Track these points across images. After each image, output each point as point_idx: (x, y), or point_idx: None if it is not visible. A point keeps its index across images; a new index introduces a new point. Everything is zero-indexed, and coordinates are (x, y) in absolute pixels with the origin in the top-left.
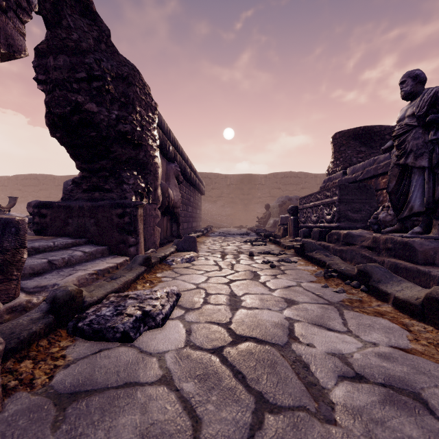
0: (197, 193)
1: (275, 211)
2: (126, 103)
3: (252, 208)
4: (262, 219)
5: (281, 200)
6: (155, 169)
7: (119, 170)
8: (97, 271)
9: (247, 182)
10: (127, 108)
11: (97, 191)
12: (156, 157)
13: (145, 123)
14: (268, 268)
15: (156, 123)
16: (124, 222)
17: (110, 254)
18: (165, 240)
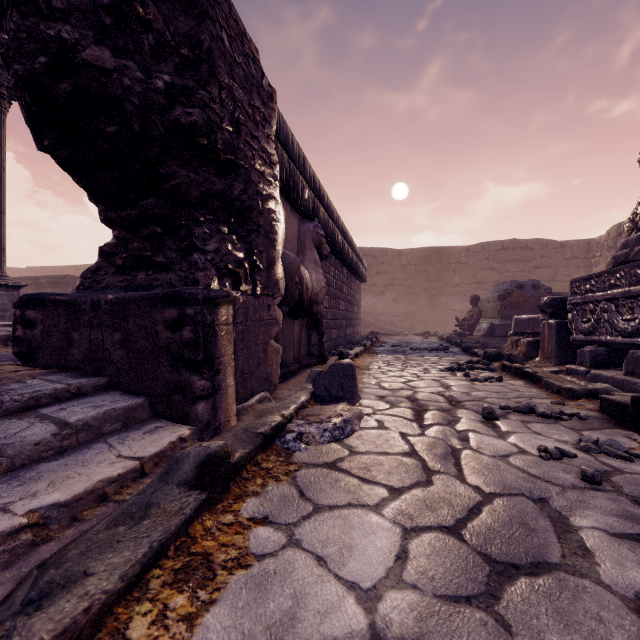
0: (353, 278)
1: (490, 308)
2: (194, 59)
3: (443, 303)
4: (465, 321)
5: (503, 288)
6: (269, 224)
7: (186, 222)
8: (41, 513)
9: (436, 261)
10: (197, 72)
11: (143, 268)
12: (271, 198)
13: (245, 119)
14: (578, 484)
15: (275, 136)
16: (182, 341)
17: (149, 418)
18: (296, 365)
